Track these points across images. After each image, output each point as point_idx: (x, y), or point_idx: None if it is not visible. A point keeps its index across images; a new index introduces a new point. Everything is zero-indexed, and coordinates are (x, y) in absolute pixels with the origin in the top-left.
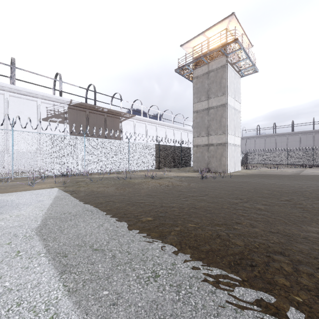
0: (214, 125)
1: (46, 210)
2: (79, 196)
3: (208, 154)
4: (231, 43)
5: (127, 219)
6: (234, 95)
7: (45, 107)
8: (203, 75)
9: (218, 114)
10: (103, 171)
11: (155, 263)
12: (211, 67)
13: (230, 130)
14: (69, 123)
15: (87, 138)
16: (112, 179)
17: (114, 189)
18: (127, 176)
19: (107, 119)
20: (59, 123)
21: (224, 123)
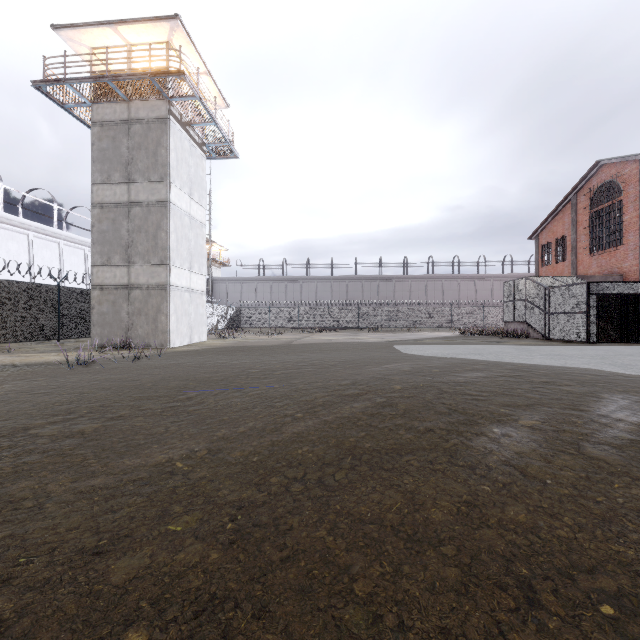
0: (143, 244)
1: None
2: None
3: (128, 307)
4: (172, 76)
5: None
6: (188, 188)
7: None
8: (117, 124)
9: (151, 220)
10: None
11: None
12: (135, 111)
13: (179, 259)
14: None
15: None
16: None
17: None
18: None
19: None
20: None
21: (164, 243)
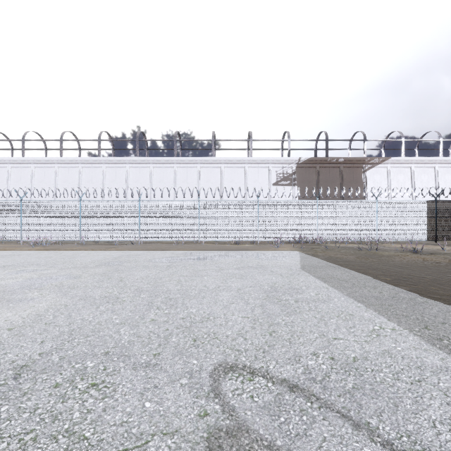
0: None
1: (299, 262)
2: (319, 258)
3: None
4: None
5: (365, 274)
6: None
7: (275, 172)
8: None
9: None
10: (339, 240)
11: (382, 290)
12: None
13: None
14: (297, 185)
15: (320, 201)
16: (351, 249)
17: (354, 258)
18: (373, 248)
19: (344, 172)
20: (287, 186)
21: None
